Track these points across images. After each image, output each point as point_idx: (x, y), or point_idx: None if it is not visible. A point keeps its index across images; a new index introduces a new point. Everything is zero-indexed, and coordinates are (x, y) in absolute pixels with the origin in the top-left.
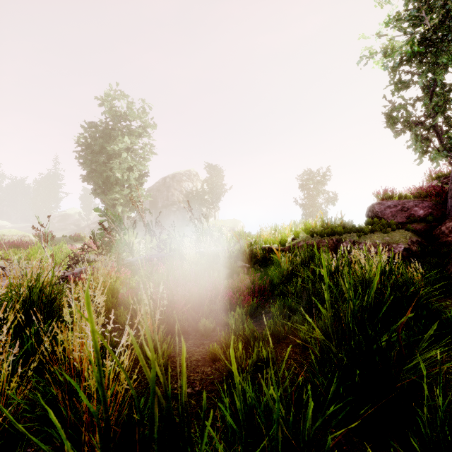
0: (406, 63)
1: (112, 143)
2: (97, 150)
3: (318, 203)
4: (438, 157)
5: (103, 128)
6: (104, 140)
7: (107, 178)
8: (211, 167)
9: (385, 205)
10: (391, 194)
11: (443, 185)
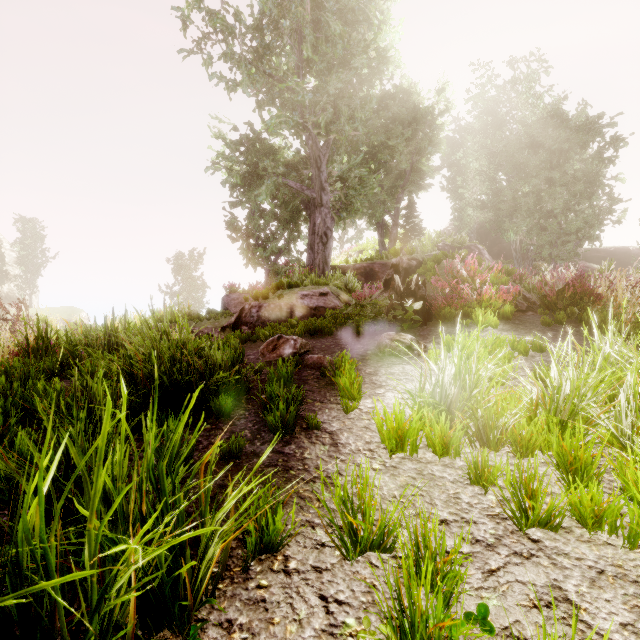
0: (240, 186)
1: None
2: None
3: (193, 290)
4: (255, 265)
5: None
6: None
7: None
8: (23, 220)
9: (231, 298)
10: (237, 288)
11: (262, 285)
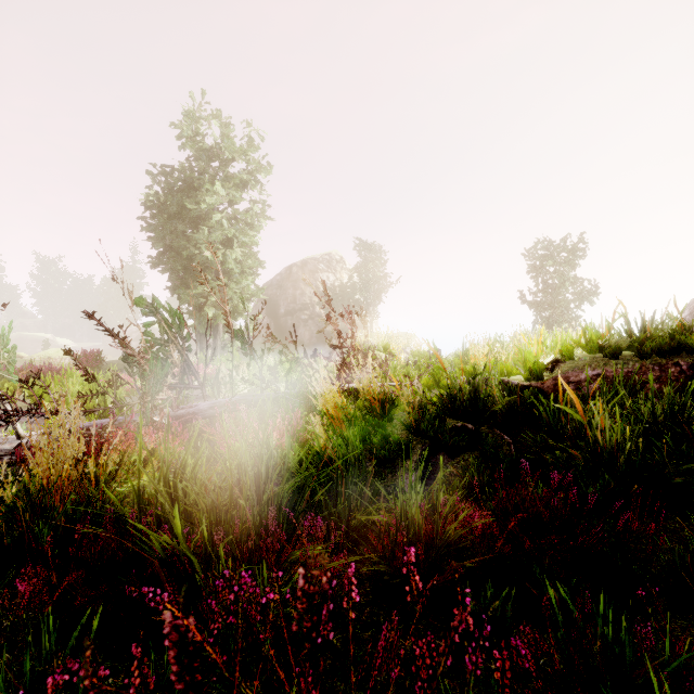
0: None
1: (197, 197)
2: (172, 212)
3: (564, 300)
4: None
5: (184, 177)
6: (186, 196)
7: (191, 260)
8: (365, 246)
9: None
10: None
11: None
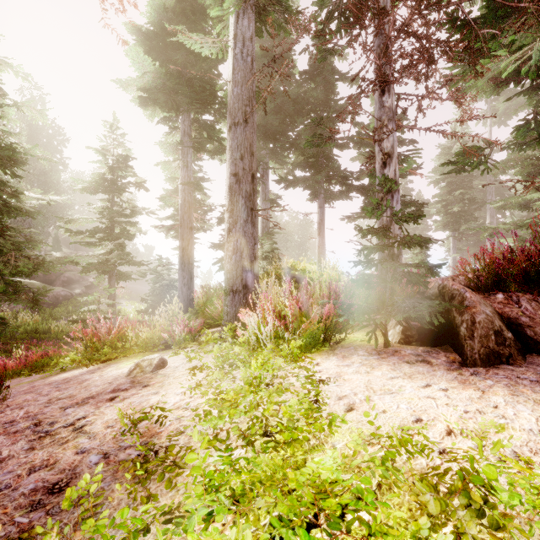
0: None
1: None
2: None
3: None
4: None
5: None
6: None
7: None
8: None
9: None
10: None
11: None
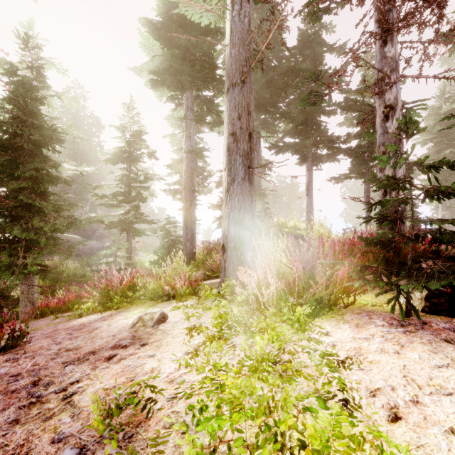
0: None
1: None
2: None
3: None
4: None
5: None
6: None
7: None
8: None
9: None
10: None
11: None
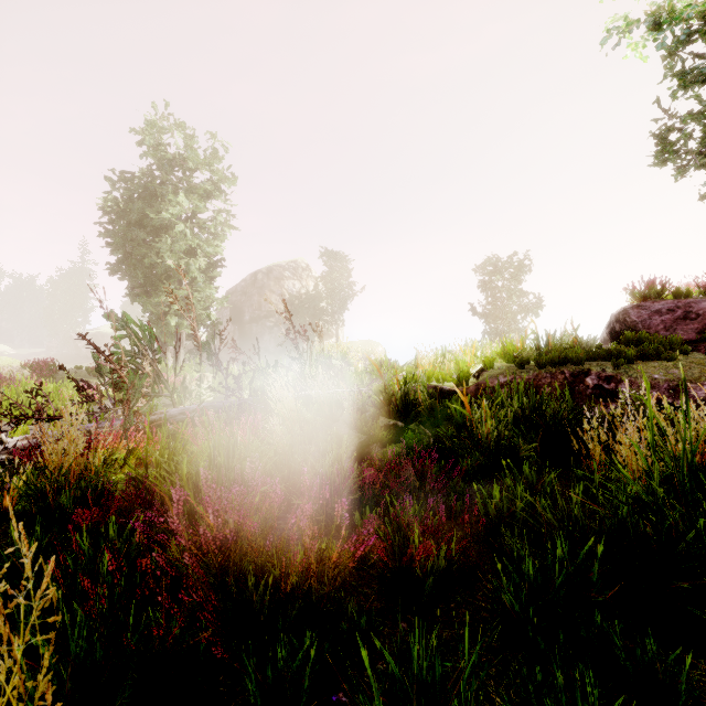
0: (699, 37)
1: (159, 206)
2: (133, 220)
3: (511, 312)
4: None
5: (145, 184)
6: (147, 204)
7: (152, 268)
8: (331, 254)
9: (650, 310)
10: (661, 289)
11: None
